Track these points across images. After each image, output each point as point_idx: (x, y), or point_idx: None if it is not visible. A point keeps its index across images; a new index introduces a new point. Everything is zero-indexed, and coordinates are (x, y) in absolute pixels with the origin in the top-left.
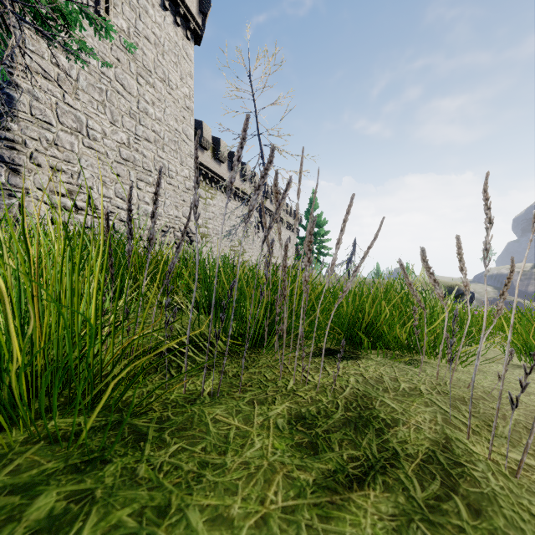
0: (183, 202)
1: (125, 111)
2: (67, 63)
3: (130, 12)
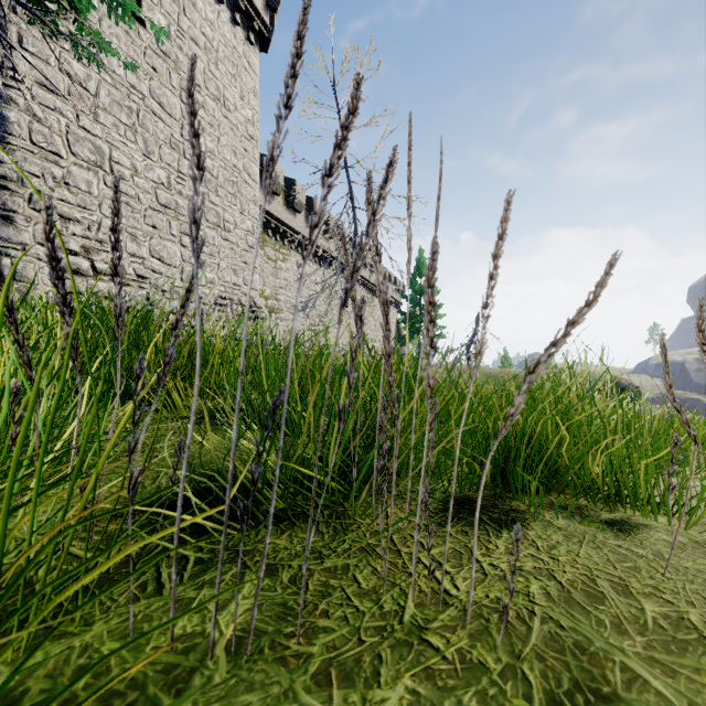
0: (244, 265)
1: (164, 140)
2: (82, 72)
3: (171, 4)
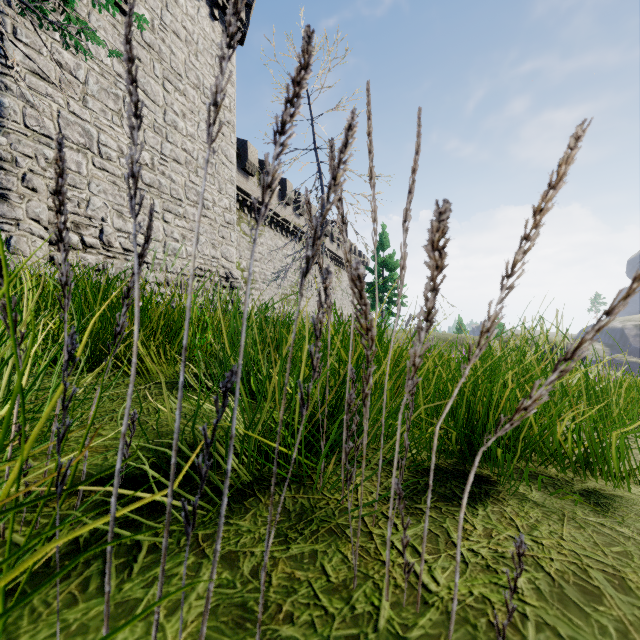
0: (222, 239)
1: (148, 124)
2: (72, 62)
3: None
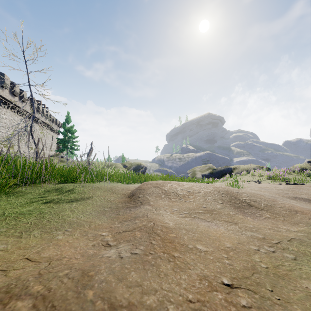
0: None
1: None
2: None
3: None
